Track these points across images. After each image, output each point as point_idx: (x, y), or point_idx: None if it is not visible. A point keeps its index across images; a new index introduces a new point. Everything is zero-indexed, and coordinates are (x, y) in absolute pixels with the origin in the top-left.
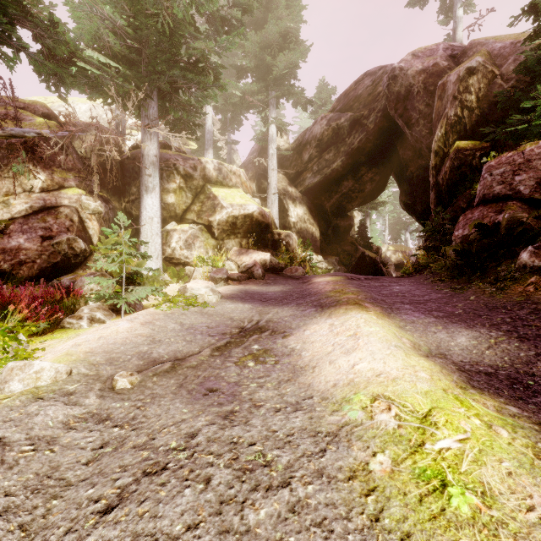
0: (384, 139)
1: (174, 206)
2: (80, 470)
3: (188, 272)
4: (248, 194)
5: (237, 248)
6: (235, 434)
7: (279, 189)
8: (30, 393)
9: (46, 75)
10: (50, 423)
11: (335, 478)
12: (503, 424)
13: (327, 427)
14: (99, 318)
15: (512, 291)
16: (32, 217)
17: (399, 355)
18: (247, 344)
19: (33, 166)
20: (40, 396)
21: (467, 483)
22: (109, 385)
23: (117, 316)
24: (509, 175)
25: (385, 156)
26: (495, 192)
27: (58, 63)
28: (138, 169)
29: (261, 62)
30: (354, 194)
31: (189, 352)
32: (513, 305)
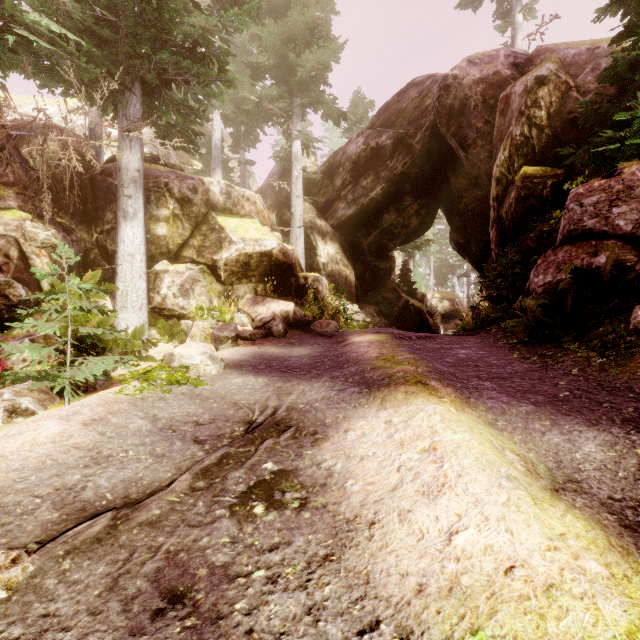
0: (432, 163)
1: (166, 240)
2: None
3: (184, 327)
4: (266, 227)
5: (250, 296)
6: None
7: (305, 222)
8: None
9: None
10: None
11: None
12: None
13: None
14: (26, 408)
15: (631, 363)
16: None
17: (524, 504)
18: (255, 459)
19: None
20: None
21: None
22: None
23: (63, 400)
24: (604, 206)
25: (433, 185)
26: (586, 227)
27: None
28: (115, 188)
29: (283, 59)
30: (397, 230)
31: (154, 481)
32: None
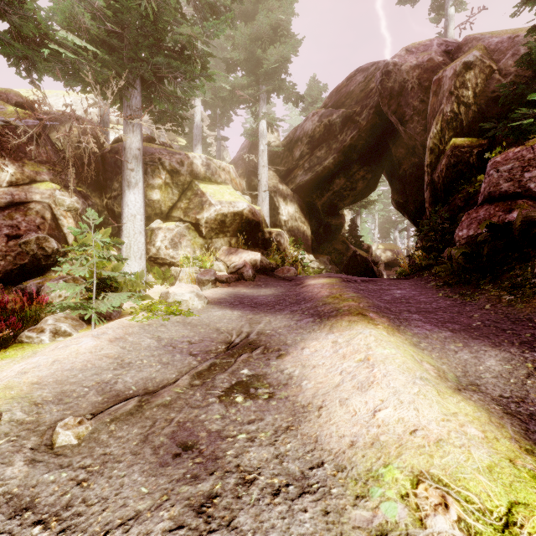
0: (376, 136)
1: (159, 203)
2: None
3: (174, 273)
4: (238, 191)
5: (226, 248)
6: None
7: (269, 187)
8: None
9: (15, 58)
10: None
11: None
12: None
13: (353, 535)
14: (64, 330)
15: (534, 299)
16: None
17: (430, 394)
18: (235, 367)
19: (0, 157)
20: None
21: None
22: (47, 441)
23: (89, 326)
24: (517, 171)
25: (377, 154)
26: (502, 189)
27: (29, 46)
28: (120, 163)
29: (251, 55)
30: (346, 192)
31: (164, 380)
32: None
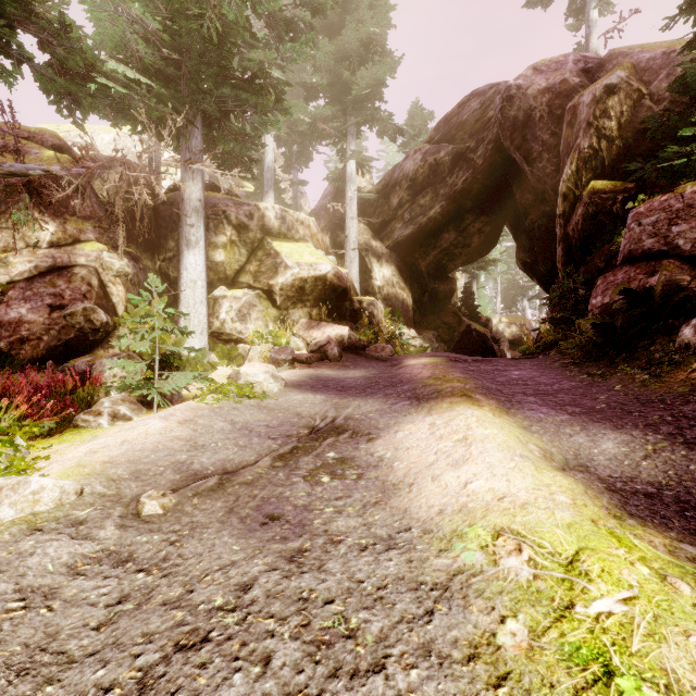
0: (496, 178)
1: (224, 266)
2: (88, 638)
3: (241, 352)
4: (320, 250)
5: (305, 321)
6: (305, 586)
7: (360, 244)
8: (24, 522)
9: (56, 95)
10: (49, 566)
11: (448, 657)
12: (681, 574)
13: (433, 575)
14: (124, 414)
15: (672, 378)
16: (38, 280)
17: (527, 469)
18: (319, 450)
19: (39, 213)
20: (38, 526)
21: (643, 670)
22: (133, 510)
23: (149, 411)
24: (663, 225)
25: (497, 201)
26: (645, 247)
27: (72, 79)
28: (176, 217)
29: (337, 78)
30: (457, 250)
31: (243, 461)
32: (674, 398)
